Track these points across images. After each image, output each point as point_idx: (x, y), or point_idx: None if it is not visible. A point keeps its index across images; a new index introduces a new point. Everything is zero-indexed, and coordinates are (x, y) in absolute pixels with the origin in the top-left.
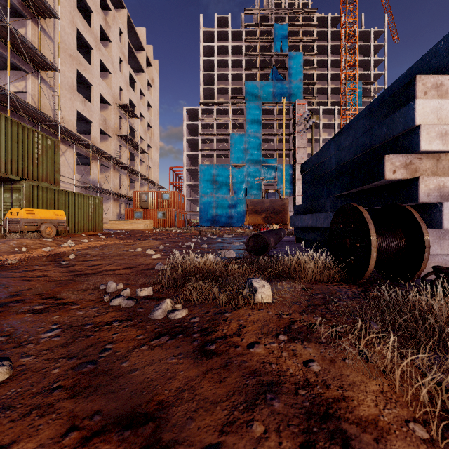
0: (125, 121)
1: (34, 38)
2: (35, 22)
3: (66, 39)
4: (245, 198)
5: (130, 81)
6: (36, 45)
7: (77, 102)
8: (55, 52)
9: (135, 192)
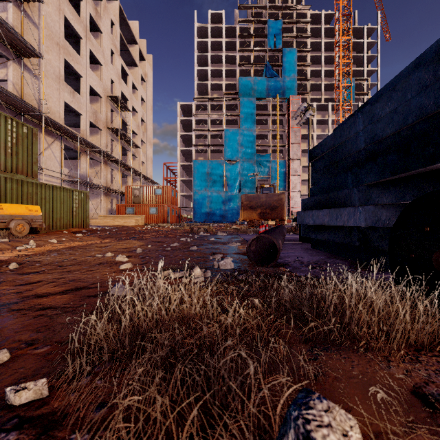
0: (117, 115)
1: (16, 23)
2: (17, 6)
3: (52, 26)
4: (239, 193)
5: (123, 75)
6: (19, 30)
7: (65, 92)
8: (40, 40)
9: (127, 187)
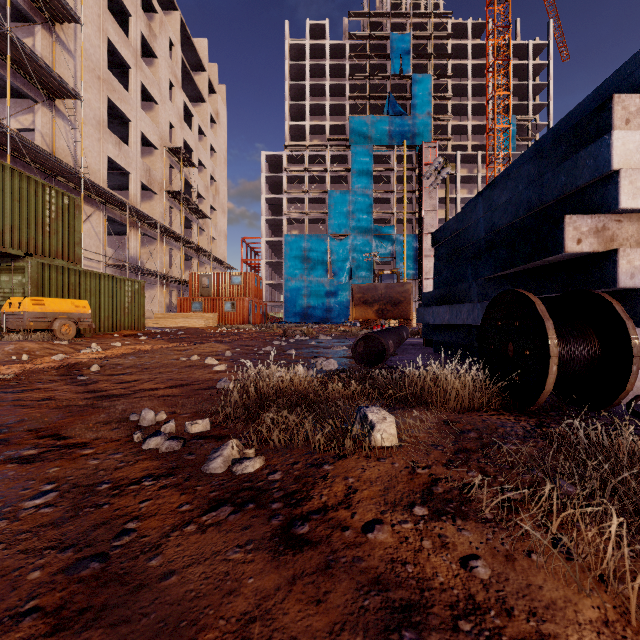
0: (177, 172)
1: (46, 52)
2: (47, 29)
3: (92, 54)
4: (350, 282)
5: (185, 115)
6: (49, 62)
7: (108, 144)
8: (77, 73)
9: (192, 274)
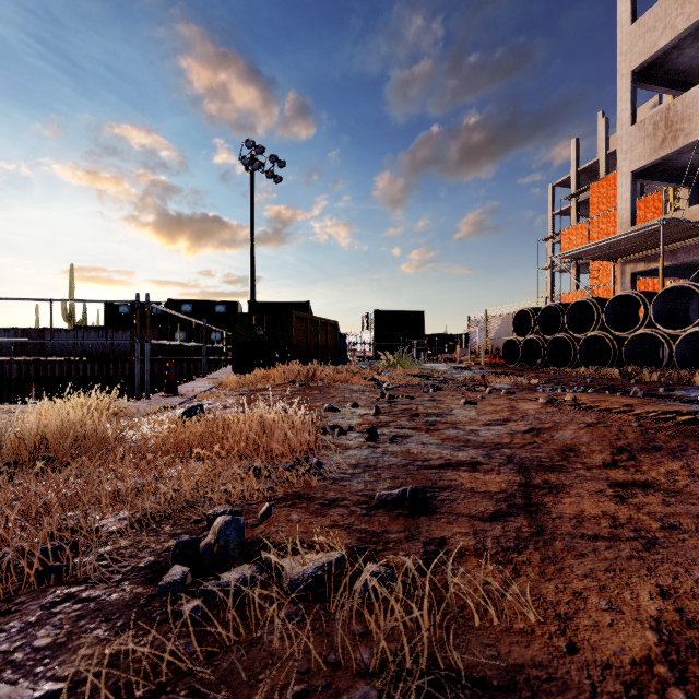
0: None
1: None
2: None
3: None
4: None
5: None
6: None
7: None
8: None
9: None
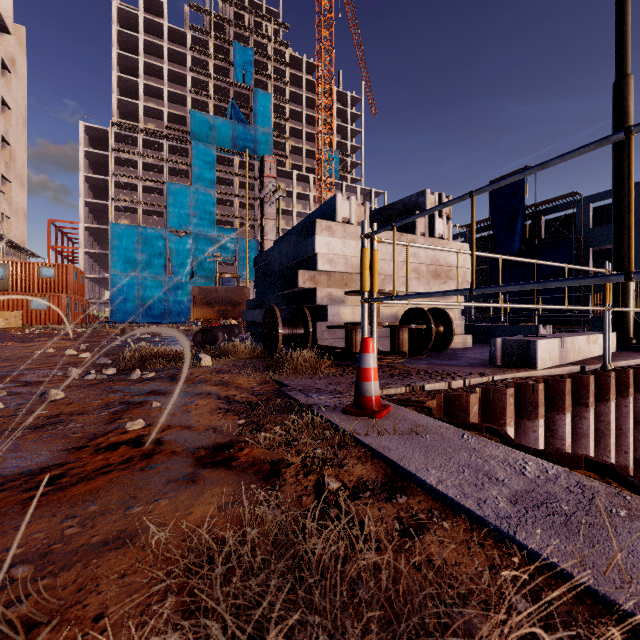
0: None
1: None
2: None
3: None
4: (192, 281)
5: None
6: None
7: None
8: None
9: None
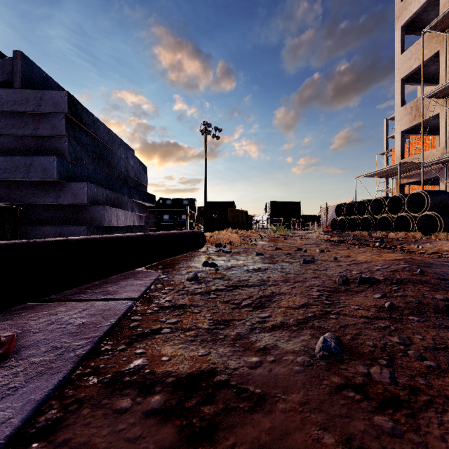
0: None
1: None
2: None
3: None
4: None
5: None
6: None
7: None
8: None
9: None
